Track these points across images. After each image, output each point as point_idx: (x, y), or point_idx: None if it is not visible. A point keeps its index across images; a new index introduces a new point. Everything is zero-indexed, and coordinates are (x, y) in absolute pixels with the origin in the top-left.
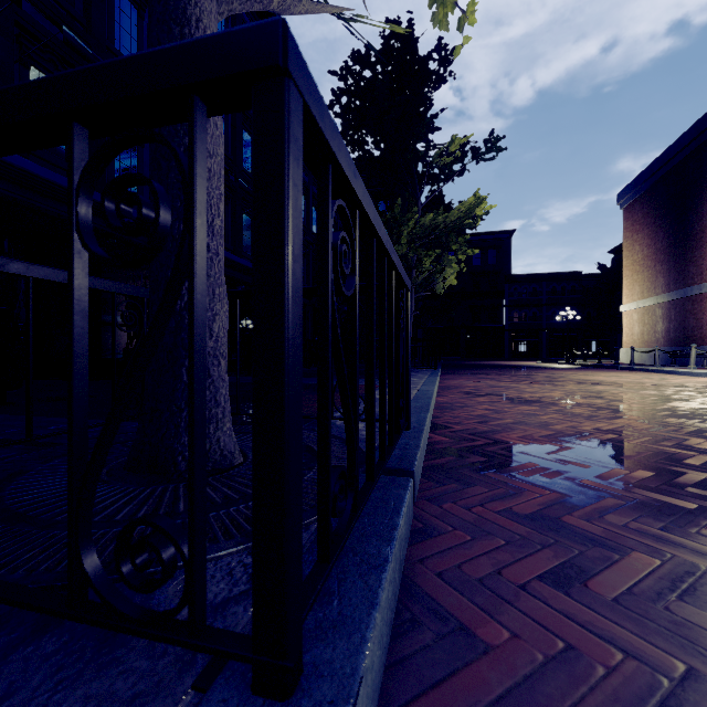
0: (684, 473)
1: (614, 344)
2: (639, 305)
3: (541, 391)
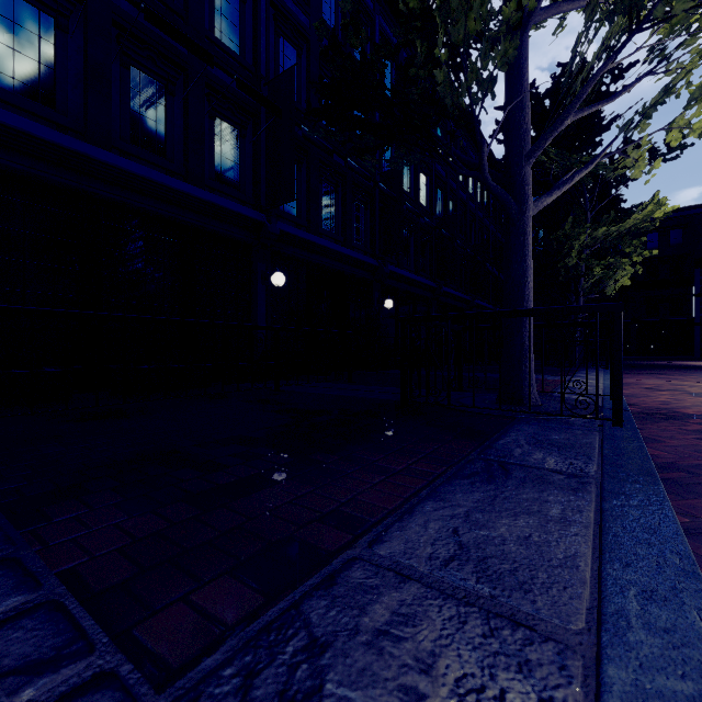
0: None
1: None
2: None
3: None
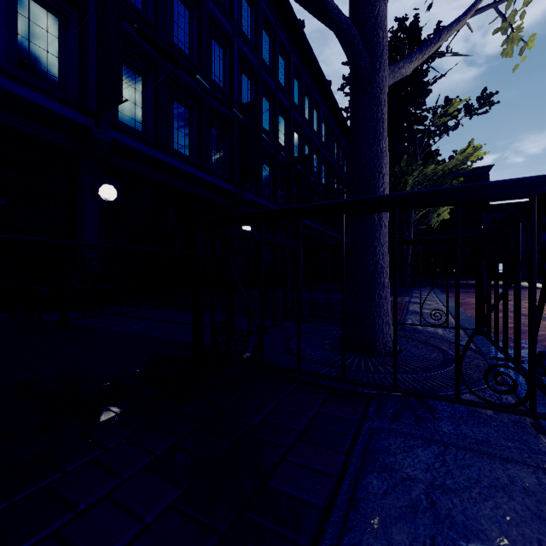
0: None
1: None
2: None
3: None
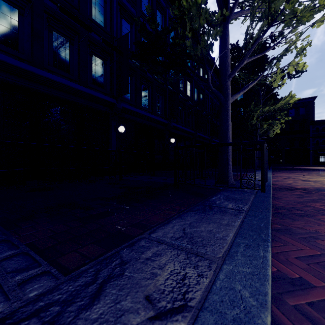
0: None
1: None
2: None
3: (319, 178)
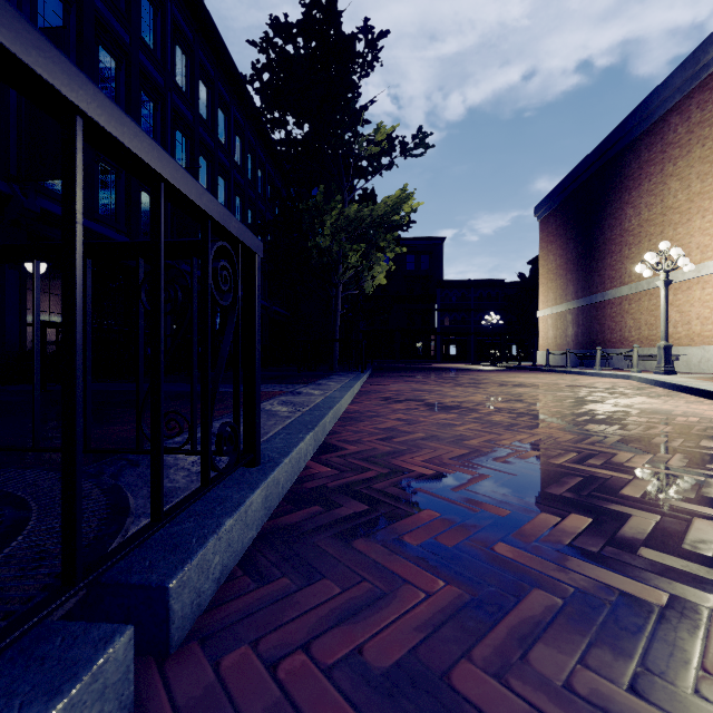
0: (627, 515)
1: (532, 347)
2: (553, 311)
3: (464, 395)
